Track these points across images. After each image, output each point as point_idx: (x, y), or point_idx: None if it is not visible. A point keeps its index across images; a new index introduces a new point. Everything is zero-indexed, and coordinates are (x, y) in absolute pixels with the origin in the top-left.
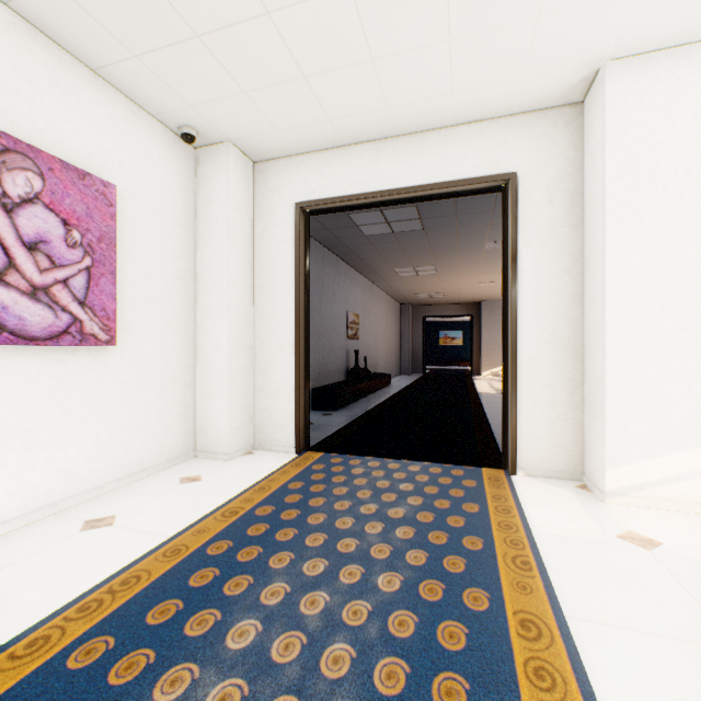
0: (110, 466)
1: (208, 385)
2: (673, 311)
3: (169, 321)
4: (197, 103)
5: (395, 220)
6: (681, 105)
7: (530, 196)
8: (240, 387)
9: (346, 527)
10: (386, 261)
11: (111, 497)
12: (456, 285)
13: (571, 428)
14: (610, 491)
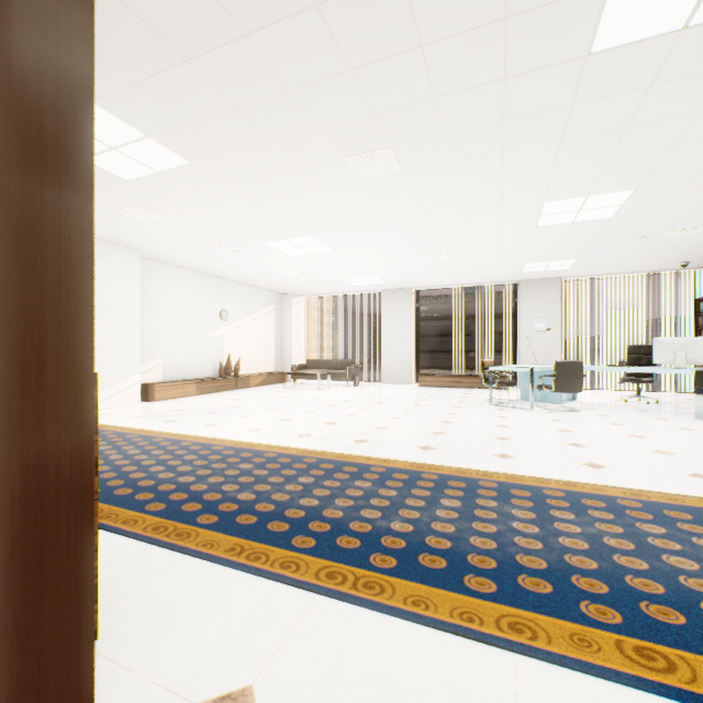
0: None
1: None
2: (109, 337)
3: None
4: None
5: None
6: (112, 264)
7: None
8: None
9: None
10: None
11: None
12: None
13: None
14: None
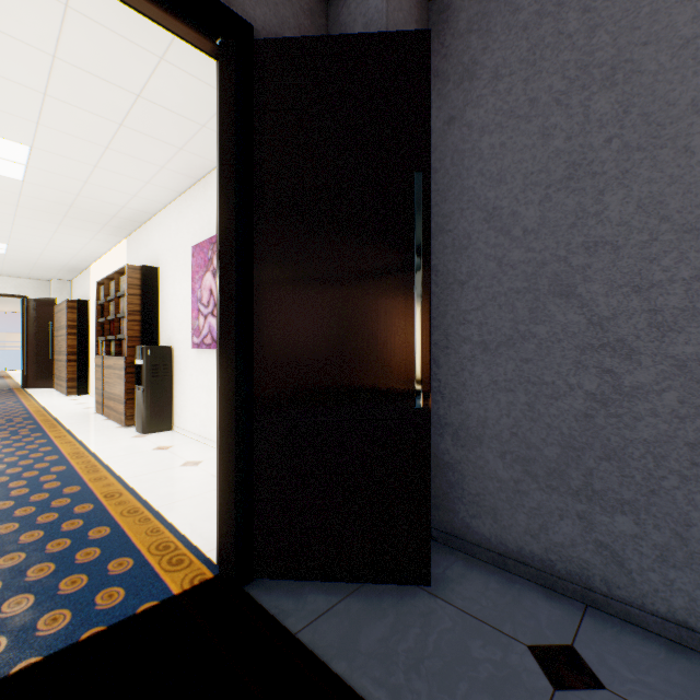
0: None
1: None
2: None
3: None
4: None
5: None
6: None
7: None
8: None
9: None
10: None
11: None
12: None
13: None
14: None
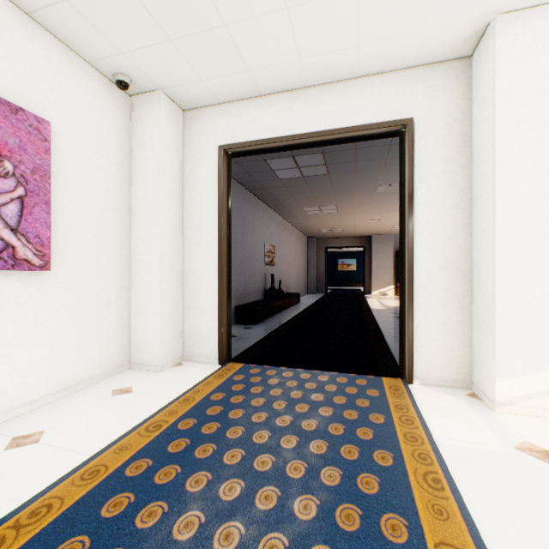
0: (45, 381)
1: (141, 305)
2: None
3: (105, 248)
4: (128, 50)
5: (305, 166)
6: None
7: (425, 139)
8: (170, 306)
9: (263, 441)
10: (296, 201)
11: (44, 411)
12: (352, 222)
13: (461, 343)
14: (500, 400)
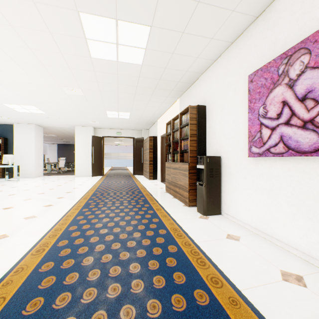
0: None
1: None
2: None
3: None
4: None
5: None
6: None
7: None
8: None
9: None
10: None
11: None
12: None
13: None
14: None
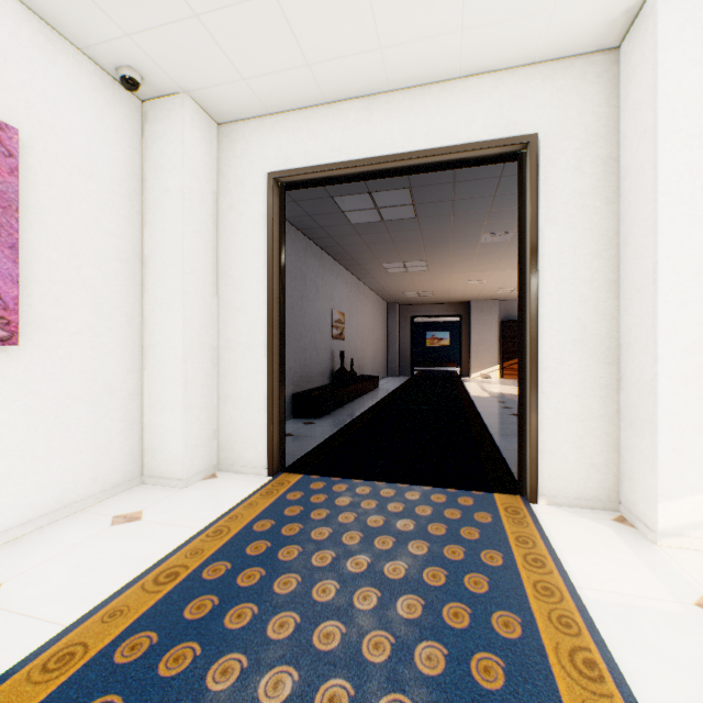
0: (10, 506)
1: (158, 393)
2: None
3: (104, 314)
4: (135, 31)
5: (386, 206)
6: None
7: (554, 163)
8: (199, 396)
9: (327, 599)
10: (374, 255)
11: (7, 552)
12: (446, 283)
13: (604, 446)
14: (664, 530)
